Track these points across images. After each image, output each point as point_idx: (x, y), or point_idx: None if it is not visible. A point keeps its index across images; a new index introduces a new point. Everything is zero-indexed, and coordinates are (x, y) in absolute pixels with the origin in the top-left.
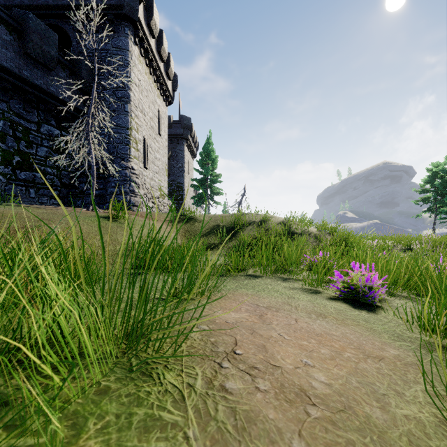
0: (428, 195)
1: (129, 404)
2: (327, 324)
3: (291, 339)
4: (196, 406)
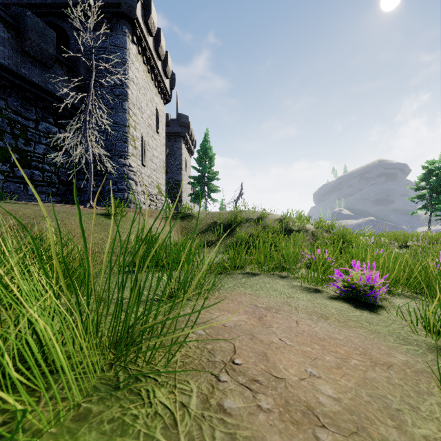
0: (423, 193)
1: (112, 432)
2: (329, 326)
3: (293, 345)
4: (190, 434)
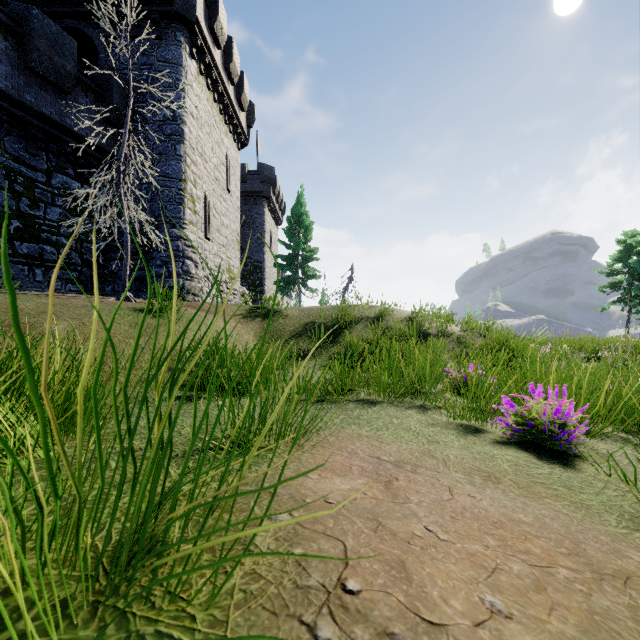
0: (619, 279)
1: None
2: (505, 497)
3: (451, 540)
4: None
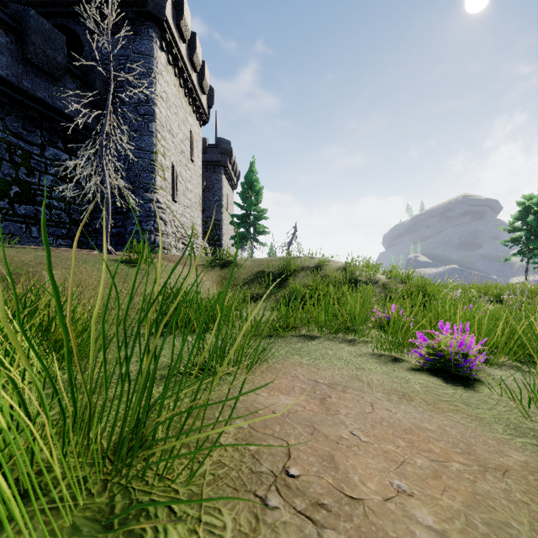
0: (519, 235)
1: None
2: (415, 411)
3: (370, 442)
4: None
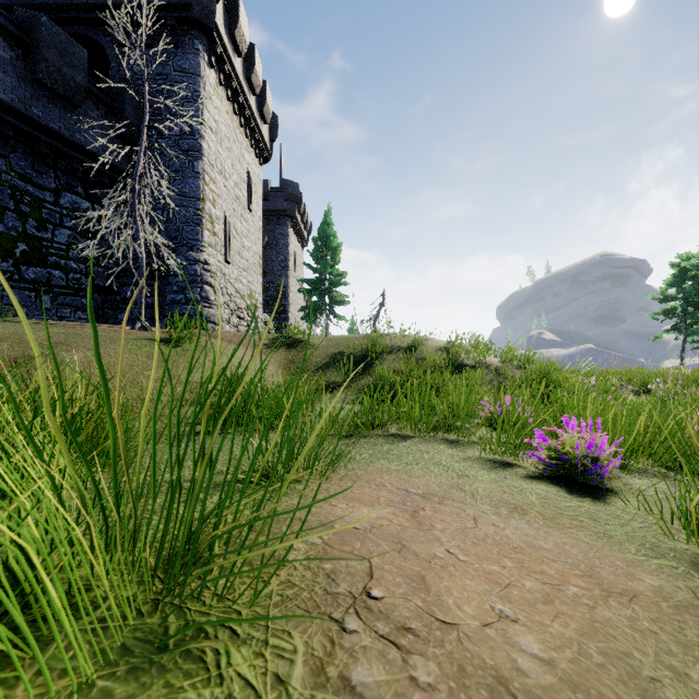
0: (673, 306)
1: None
2: (528, 526)
3: (470, 561)
4: None
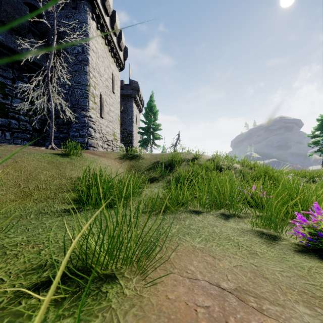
0: (318, 140)
1: None
2: None
3: None
4: None
